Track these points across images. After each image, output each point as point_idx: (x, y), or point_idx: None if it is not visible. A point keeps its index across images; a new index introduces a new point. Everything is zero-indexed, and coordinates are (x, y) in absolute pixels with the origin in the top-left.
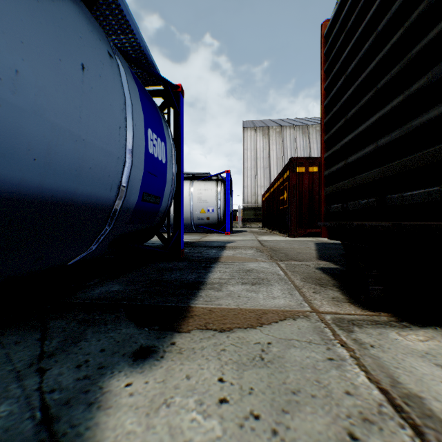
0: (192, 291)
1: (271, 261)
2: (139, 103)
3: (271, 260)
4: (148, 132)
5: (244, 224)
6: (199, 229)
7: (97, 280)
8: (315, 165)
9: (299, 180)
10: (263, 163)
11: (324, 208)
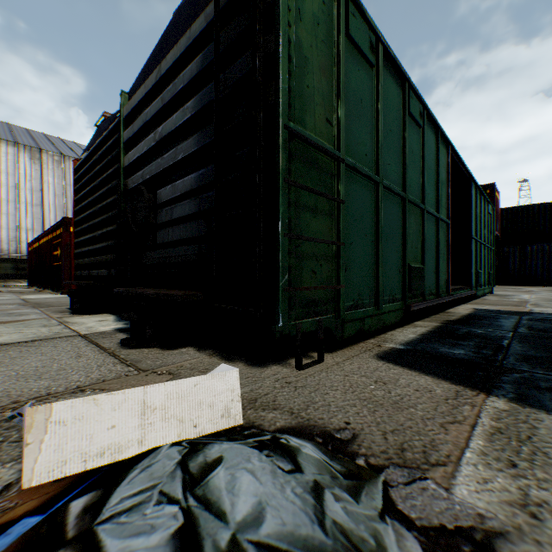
0: None
1: (34, 308)
2: None
3: (35, 308)
4: None
5: None
6: None
7: None
8: None
9: None
10: (32, 197)
11: (75, 273)
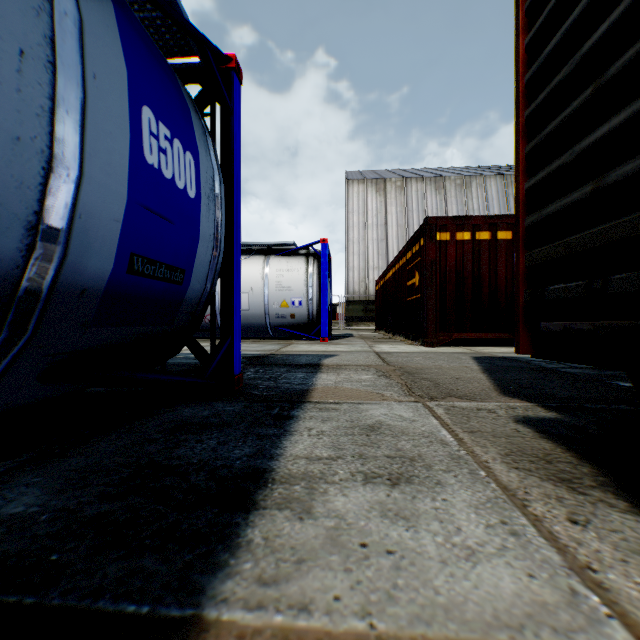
0: (229, 515)
1: (411, 400)
2: (116, 38)
3: (412, 396)
4: (144, 114)
5: (348, 324)
6: (279, 333)
7: (1, 468)
8: (467, 229)
9: (440, 254)
10: (377, 233)
11: (526, 294)
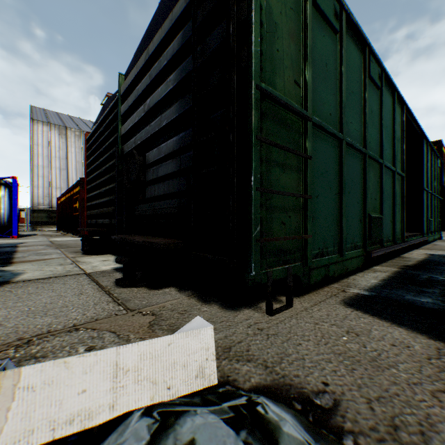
0: (10, 259)
1: (56, 249)
2: None
3: (57, 249)
4: None
5: (34, 227)
6: None
7: None
8: None
9: None
10: (60, 163)
11: (87, 221)
